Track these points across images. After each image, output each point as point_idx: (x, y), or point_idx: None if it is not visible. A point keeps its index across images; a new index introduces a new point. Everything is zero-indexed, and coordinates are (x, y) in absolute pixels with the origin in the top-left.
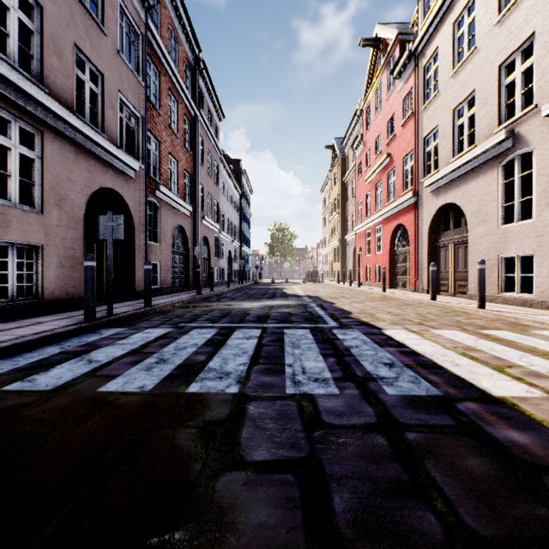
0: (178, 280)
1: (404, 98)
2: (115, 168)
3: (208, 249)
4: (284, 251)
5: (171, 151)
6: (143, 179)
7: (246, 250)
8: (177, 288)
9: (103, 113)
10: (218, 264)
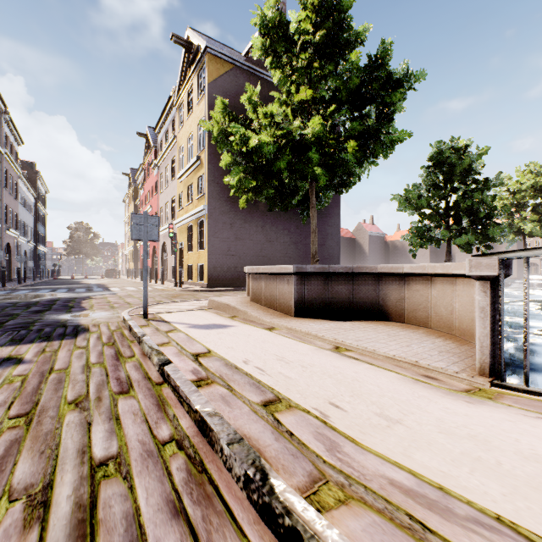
0: None
1: (156, 181)
2: None
3: (10, 252)
4: (86, 249)
5: None
6: None
7: (42, 248)
8: None
9: None
10: (17, 263)
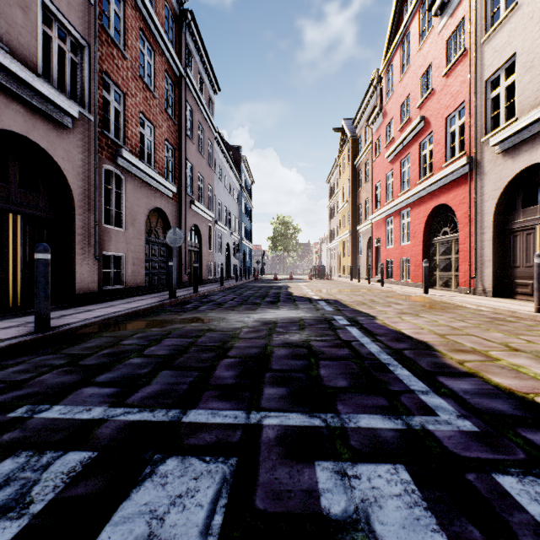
0: (158, 278)
1: (448, 37)
2: (30, 105)
3: (200, 240)
4: (287, 246)
5: (145, 111)
6: (92, 135)
7: (247, 243)
8: (156, 287)
9: (1, 10)
10: (212, 258)
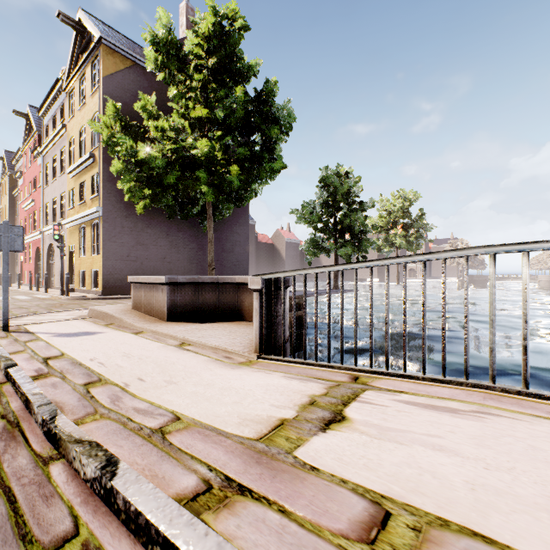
0: None
1: (40, 172)
2: None
3: None
4: None
5: None
6: None
7: None
8: None
9: None
10: None
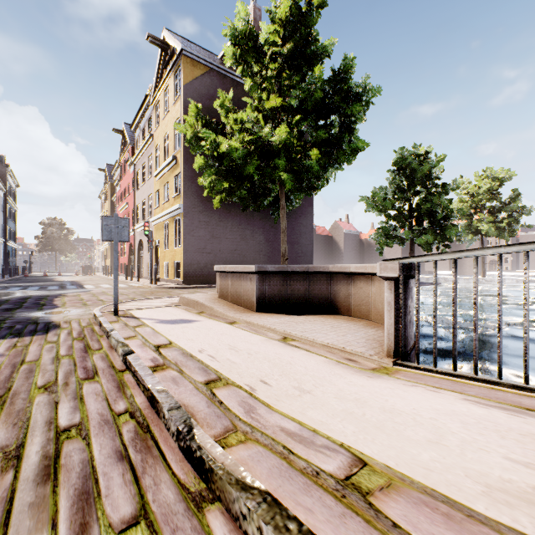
0: None
1: (133, 178)
2: None
3: None
4: (60, 246)
5: None
6: None
7: (12, 244)
8: None
9: None
10: None
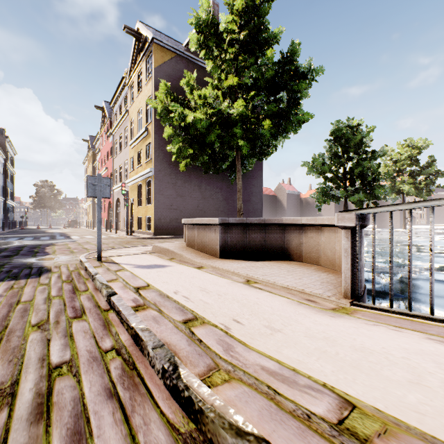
0: None
1: (111, 147)
2: None
3: None
4: (50, 204)
5: None
6: None
7: (11, 202)
8: None
9: None
10: None
